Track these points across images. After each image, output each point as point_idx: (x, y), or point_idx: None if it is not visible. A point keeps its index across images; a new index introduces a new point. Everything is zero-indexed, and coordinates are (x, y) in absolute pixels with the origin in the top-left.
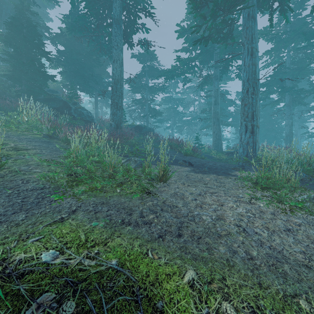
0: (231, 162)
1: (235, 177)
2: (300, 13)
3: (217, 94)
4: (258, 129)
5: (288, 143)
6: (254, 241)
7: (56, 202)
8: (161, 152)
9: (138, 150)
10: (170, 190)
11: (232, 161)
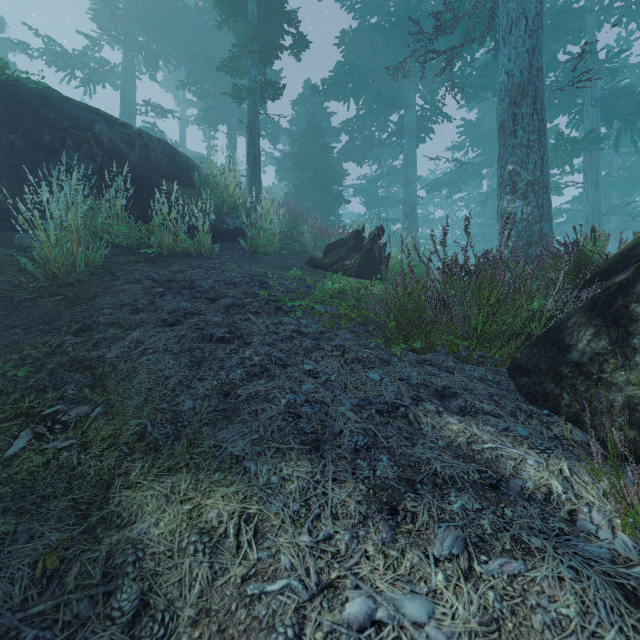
0: None
1: None
2: None
3: None
4: None
5: None
6: None
7: None
8: None
9: None
10: None
11: None
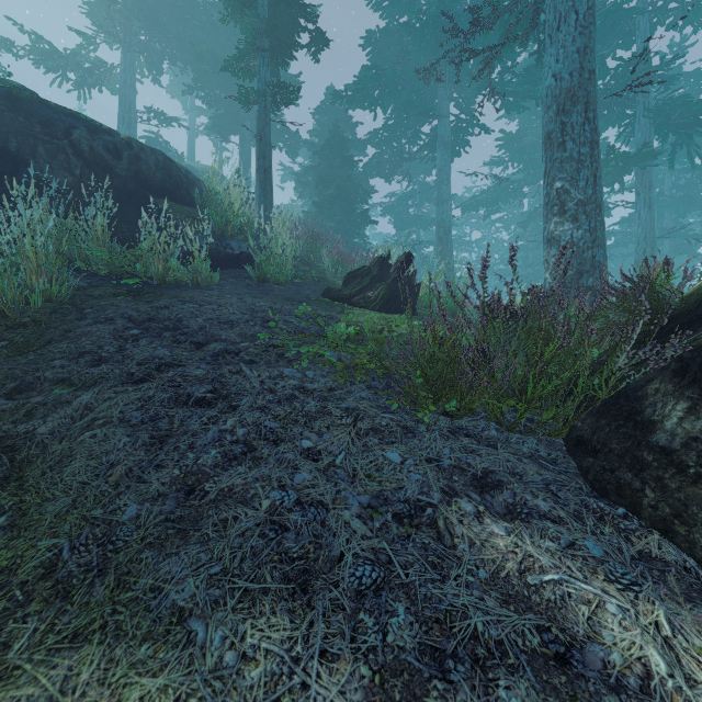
0: None
1: None
2: None
3: None
4: None
5: None
6: None
7: None
8: None
9: None
10: None
11: None
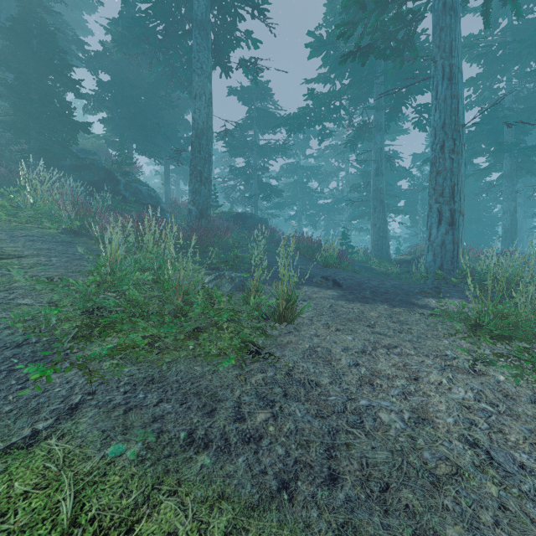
0: (408, 279)
1: (427, 311)
2: (532, 10)
3: (380, 158)
4: (463, 218)
5: (509, 243)
6: (530, 498)
7: (39, 382)
8: (283, 262)
9: (237, 257)
10: (302, 341)
11: (408, 277)
